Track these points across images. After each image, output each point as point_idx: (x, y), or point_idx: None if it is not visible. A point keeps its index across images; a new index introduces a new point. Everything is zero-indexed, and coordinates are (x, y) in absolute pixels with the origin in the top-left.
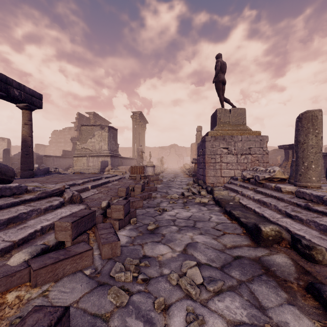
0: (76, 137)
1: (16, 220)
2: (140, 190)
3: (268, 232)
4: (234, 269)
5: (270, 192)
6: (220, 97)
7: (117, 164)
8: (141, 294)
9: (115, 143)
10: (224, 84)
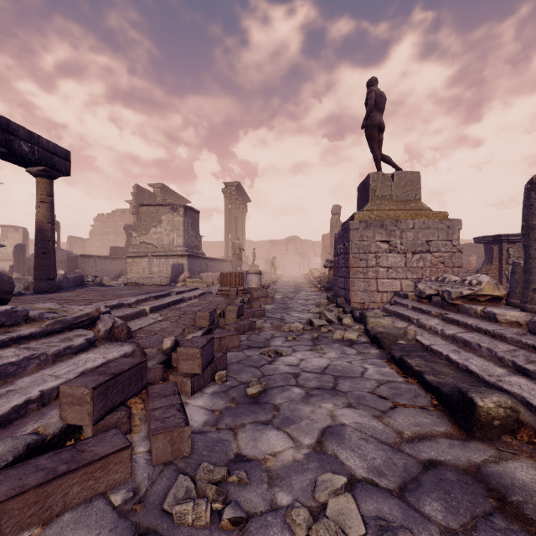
0: (133, 225)
1: None
2: (235, 315)
3: (491, 409)
4: (429, 496)
5: (475, 323)
6: (375, 154)
7: (199, 269)
8: None
9: (196, 234)
10: (381, 130)
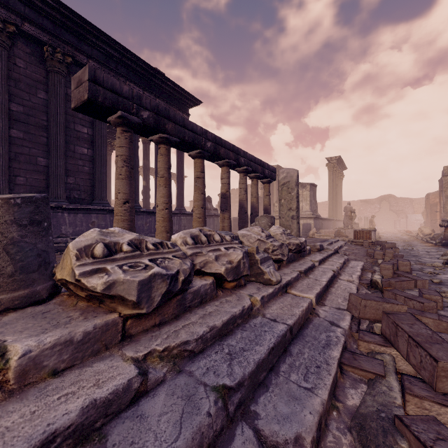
0: (261, 196)
1: (345, 263)
2: (391, 255)
3: None
4: None
5: None
6: None
7: (318, 227)
8: None
9: (314, 202)
10: None
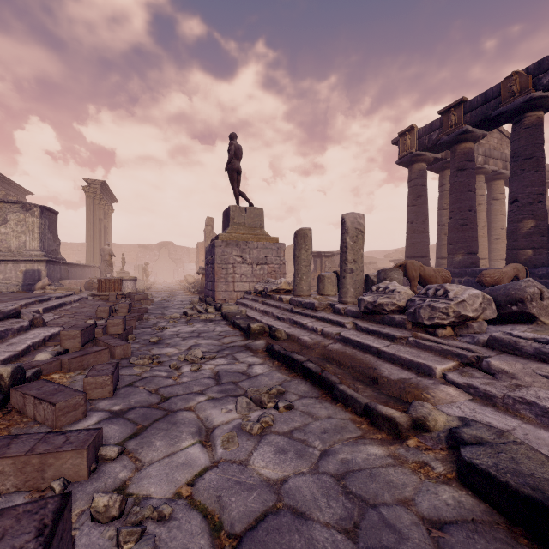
0: None
1: None
2: (126, 310)
3: (255, 327)
4: (227, 351)
5: (274, 303)
6: (234, 190)
7: (60, 276)
8: (159, 367)
9: (54, 237)
10: (239, 173)
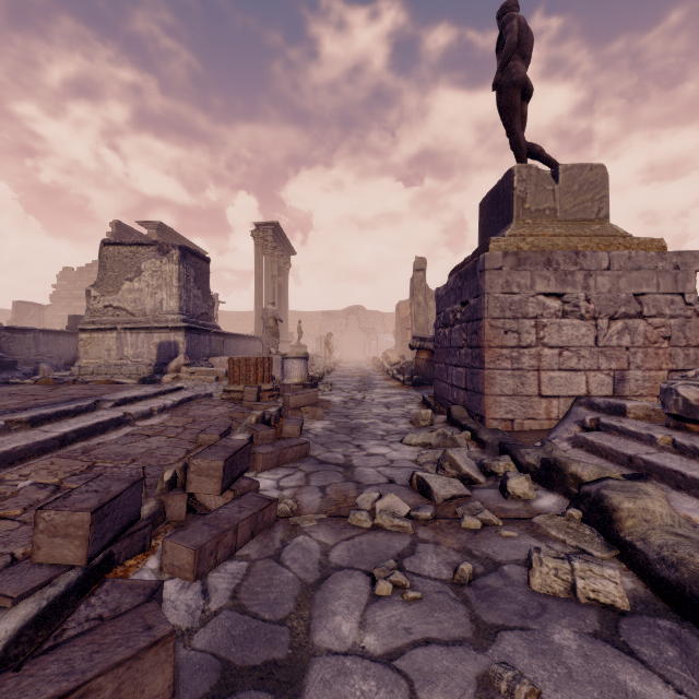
0: None
1: None
2: (215, 484)
3: None
4: None
5: None
6: (516, 137)
7: (209, 351)
8: None
9: (204, 295)
10: (526, 95)
